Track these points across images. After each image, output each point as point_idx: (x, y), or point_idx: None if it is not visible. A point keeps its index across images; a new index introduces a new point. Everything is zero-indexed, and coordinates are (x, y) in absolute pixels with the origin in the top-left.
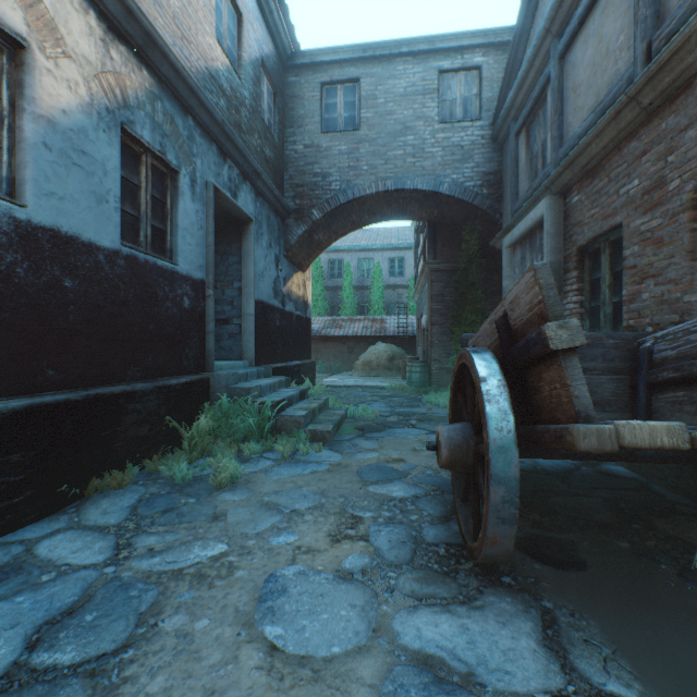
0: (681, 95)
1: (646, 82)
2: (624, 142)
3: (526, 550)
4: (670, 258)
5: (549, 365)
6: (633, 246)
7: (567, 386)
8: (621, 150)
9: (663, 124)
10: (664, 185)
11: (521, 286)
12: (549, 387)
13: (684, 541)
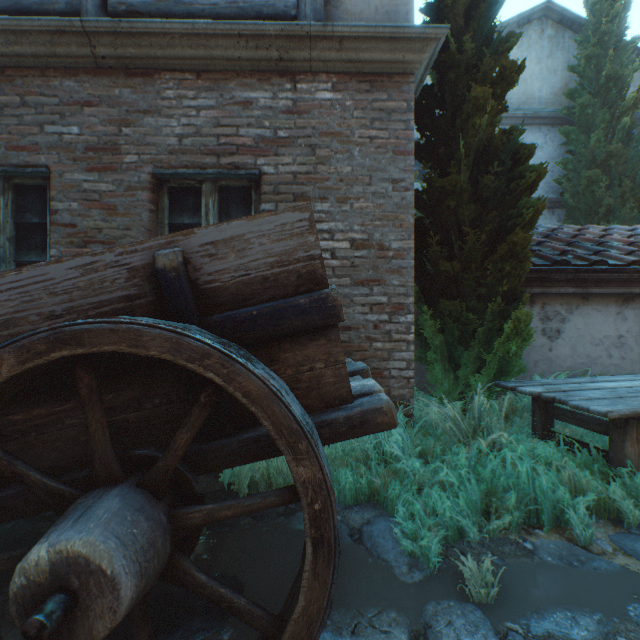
0: (141, 77)
1: (112, 32)
2: (56, 72)
3: (184, 636)
4: (127, 230)
5: (308, 341)
6: (72, 202)
7: (344, 362)
8: (50, 79)
9: (119, 91)
10: (120, 154)
11: (263, 226)
12: (297, 369)
13: (210, 493)
